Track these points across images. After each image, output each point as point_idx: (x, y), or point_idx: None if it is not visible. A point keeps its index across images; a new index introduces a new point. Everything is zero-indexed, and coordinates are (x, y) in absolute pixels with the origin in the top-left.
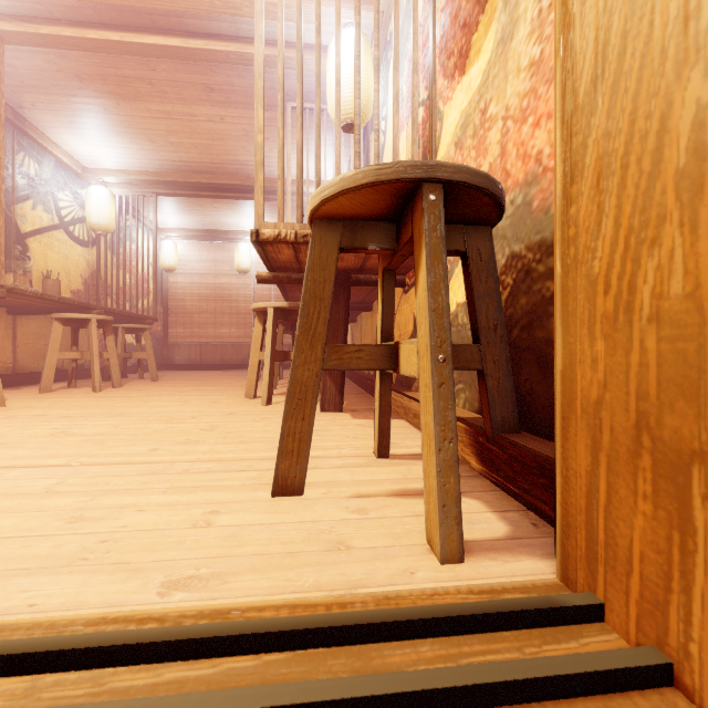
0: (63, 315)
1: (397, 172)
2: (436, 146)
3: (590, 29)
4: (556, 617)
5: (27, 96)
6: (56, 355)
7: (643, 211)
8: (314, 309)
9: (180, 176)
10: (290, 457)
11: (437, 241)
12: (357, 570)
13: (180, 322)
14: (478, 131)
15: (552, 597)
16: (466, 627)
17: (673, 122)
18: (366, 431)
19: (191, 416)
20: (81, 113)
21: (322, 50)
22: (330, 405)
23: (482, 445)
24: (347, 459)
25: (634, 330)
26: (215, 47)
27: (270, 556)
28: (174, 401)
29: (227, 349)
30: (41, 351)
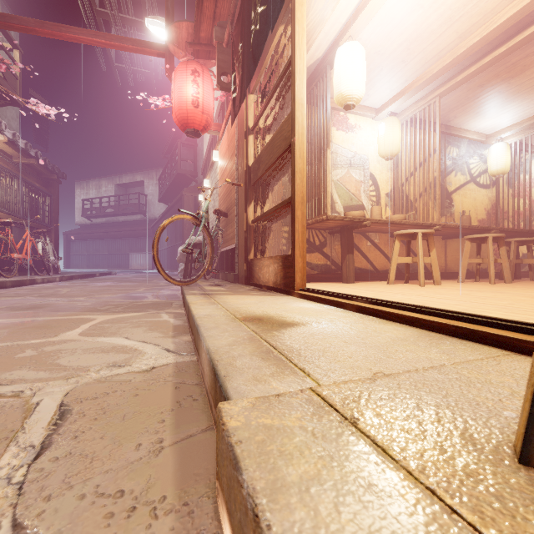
0: (470, 236)
1: None
2: None
3: None
4: None
5: (451, 115)
6: (467, 261)
7: None
8: None
9: None
10: None
11: None
12: None
13: None
14: None
15: None
16: None
17: None
18: None
19: None
20: (482, 104)
21: None
22: None
23: None
24: None
25: None
26: None
27: None
28: None
29: None
30: (459, 259)
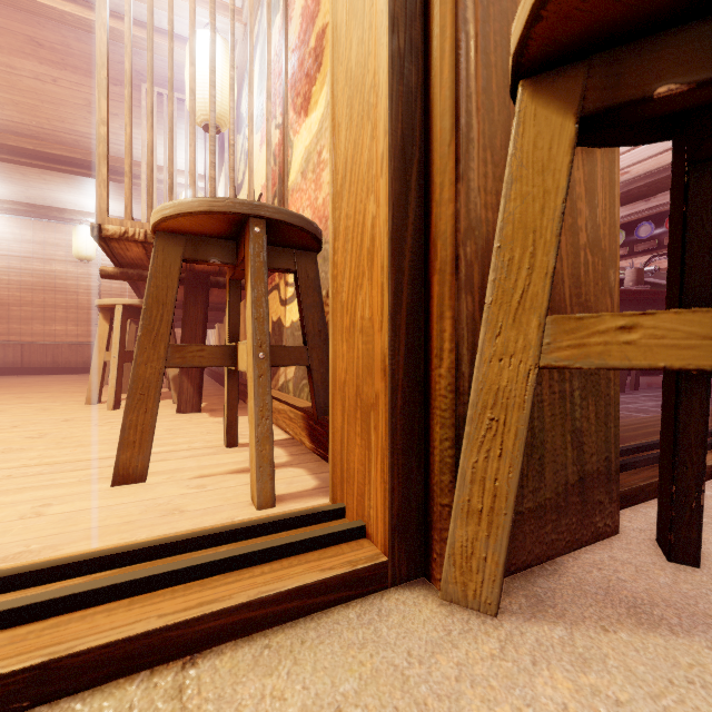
0: None
1: (228, 206)
2: (288, 170)
3: (342, 145)
4: (316, 519)
5: None
6: None
7: (358, 268)
8: (157, 312)
9: None
10: (132, 448)
11: (260, 265)
12: (187, 524)
13: None
14: (316, 168)
15: (316, 508)
16: (255, 533)
17: (366, 221)
18: (221, 427)
19: (12, 425)
20: None
21: (182, 40)
22: (187, 406)
23: (312, 427)
24: (197, 451)
25: (355, 337)
26: (44, 0)
27: (106, 527)
28: None
29: (62, 349)
30: None
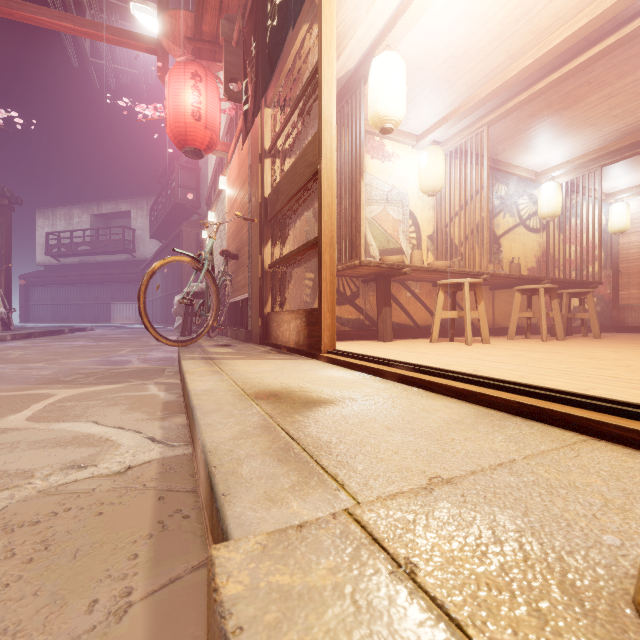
0: (521, 287)
1: None
2: None
3: None
4: None
5: (499, 147)
6: (517, 315)
7: None
8: None
9: (626, 140)
10: None
11: None
12: None
13: (633, 283)
14: None
15: None
16: None
17: None
18: None
19: (614, 359)
20: (533, 137)
21: None
22: None
23: None
24: None
25: None
26: None
27: None
28: (605, 350)
29: None
30: (508, 313)
